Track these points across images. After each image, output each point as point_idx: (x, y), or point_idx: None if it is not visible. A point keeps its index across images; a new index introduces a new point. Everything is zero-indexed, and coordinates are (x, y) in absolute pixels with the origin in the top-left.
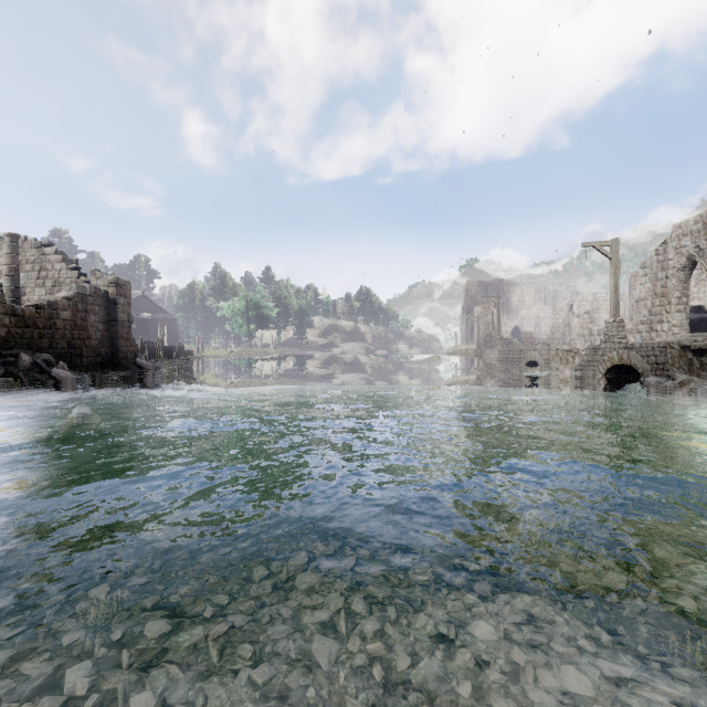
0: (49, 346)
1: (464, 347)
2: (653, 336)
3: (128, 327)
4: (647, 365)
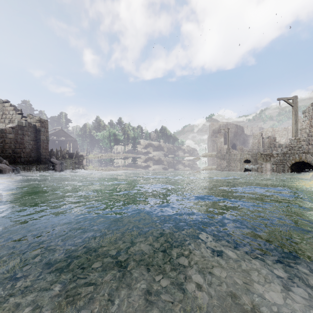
0: (1, 152)
1: (210, 153)
2: (310, 147)
3: (46, 143)
4: None
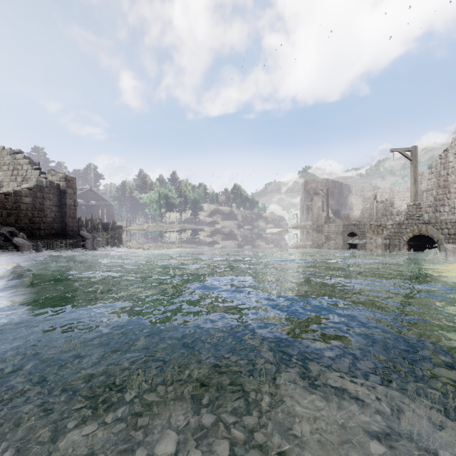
0: (15, 222)
1: (303, 223)
2: (437, 215)
3: (74, 209)
4: (441, 235)
